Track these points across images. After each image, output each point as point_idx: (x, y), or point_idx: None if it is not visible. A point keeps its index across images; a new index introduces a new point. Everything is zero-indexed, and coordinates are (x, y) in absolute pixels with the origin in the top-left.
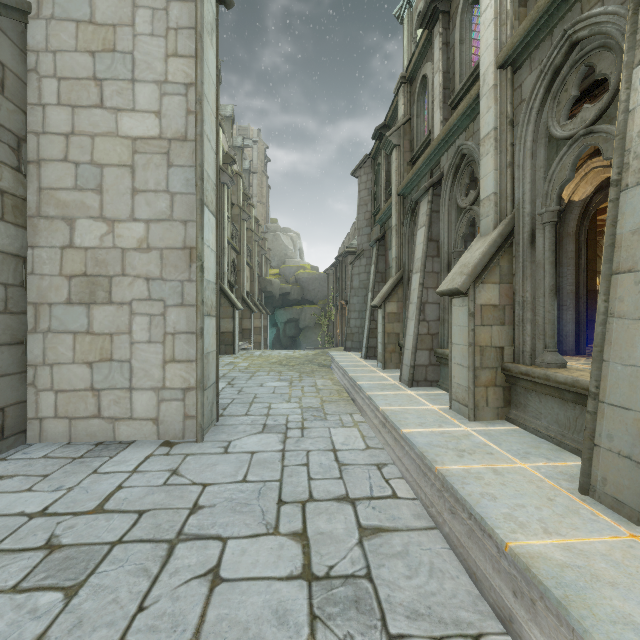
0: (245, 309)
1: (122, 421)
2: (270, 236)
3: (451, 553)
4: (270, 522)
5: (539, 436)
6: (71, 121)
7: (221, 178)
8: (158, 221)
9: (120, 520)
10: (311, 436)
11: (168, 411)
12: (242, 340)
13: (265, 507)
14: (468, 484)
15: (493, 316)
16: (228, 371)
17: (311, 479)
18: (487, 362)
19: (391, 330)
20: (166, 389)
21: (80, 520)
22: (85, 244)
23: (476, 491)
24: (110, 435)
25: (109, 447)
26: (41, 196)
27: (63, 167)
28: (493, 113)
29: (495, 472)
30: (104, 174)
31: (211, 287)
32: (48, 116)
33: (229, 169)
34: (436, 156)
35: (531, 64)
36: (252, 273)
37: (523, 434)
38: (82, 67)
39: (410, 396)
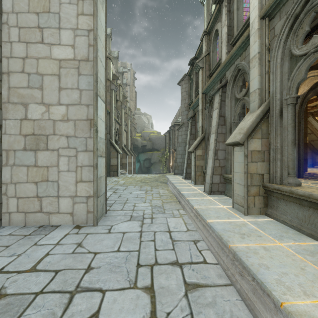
0: (123, 153)
1: (53, 214)
2: (136, 117)
3: (243, 303)
4: (132, 279)
5: (286, 225)
6: (26, 50)
7: (111, 86)
8: (73, 105)
9: (44, 277)
10: (156, 223)
11: (78, 209)
12: (122, 169)
13: (129, 268)
14: (250, 257)
15: (258, 157)
16: (114, 185)
17: (156, 250)
18: (254, 182)
19: (199, 164)
20: (77, 197)
21: (20, 276)
22: (33, 117)
23: (255, 262)
24: (47, 222)
25: (46, 229)
26: (9, 91)
27: (21, 76)
28: (257, 44)
29: (265, 249)
30: (44, 79)
31: (102, 141)
32: (13, 48)
33: (115, 82)
34: (223, 71)
35: (280, 15)
36: (127, 135)
37: (276, 223)
38: (32, 21)
39: (210, 200)
